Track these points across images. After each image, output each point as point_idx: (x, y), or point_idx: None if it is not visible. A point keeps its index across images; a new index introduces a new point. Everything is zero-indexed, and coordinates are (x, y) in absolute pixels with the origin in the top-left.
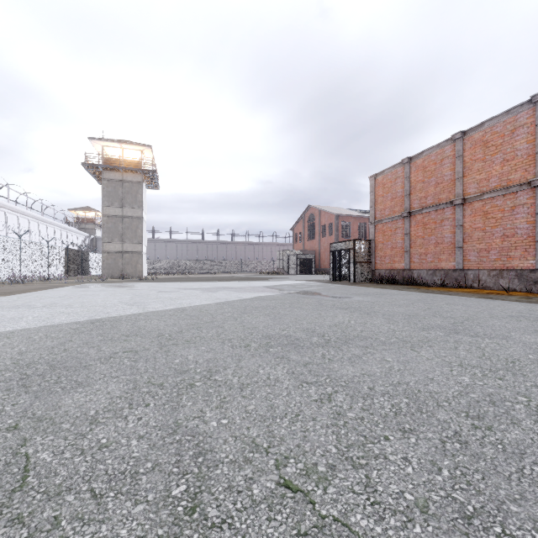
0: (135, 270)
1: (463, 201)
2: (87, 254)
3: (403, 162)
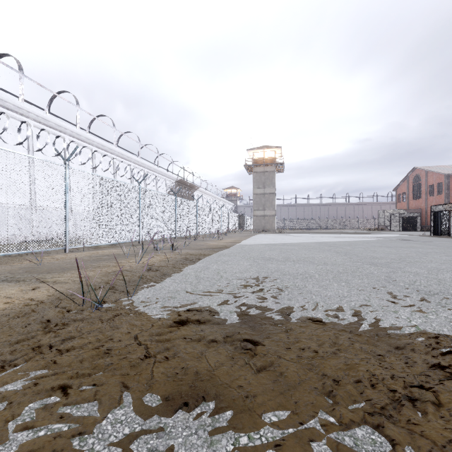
0: (271, 226)
1: None
2: (244, 217)
3: None
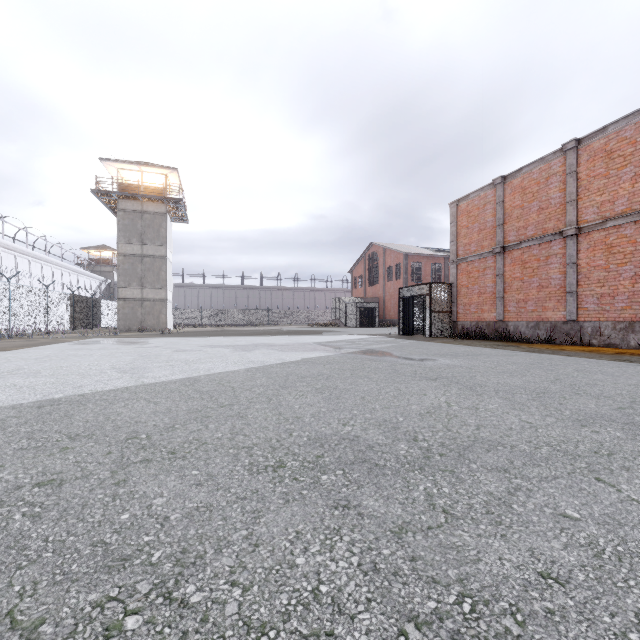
0: (158, 321)
1: (578, 231)
2: (99, 302)
3: (494, 183)
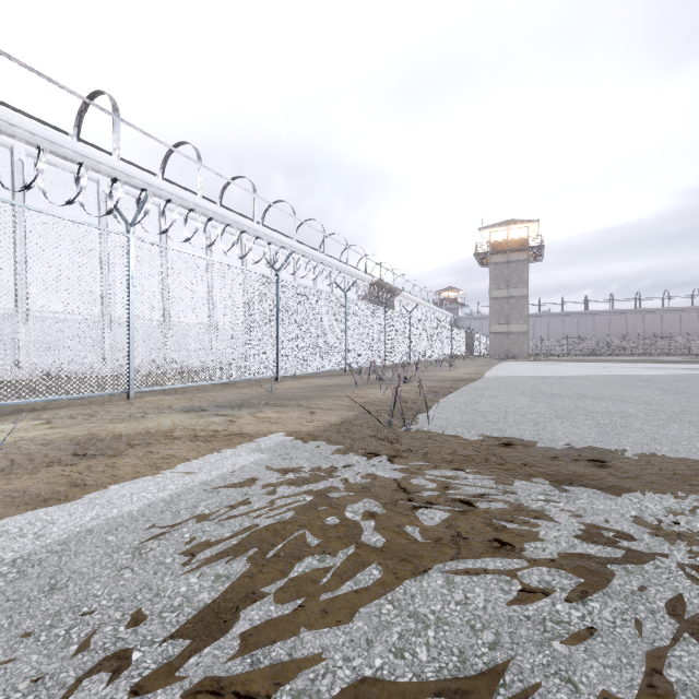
0: (521, 350)
1: None
2: (473, 335)
3: None
